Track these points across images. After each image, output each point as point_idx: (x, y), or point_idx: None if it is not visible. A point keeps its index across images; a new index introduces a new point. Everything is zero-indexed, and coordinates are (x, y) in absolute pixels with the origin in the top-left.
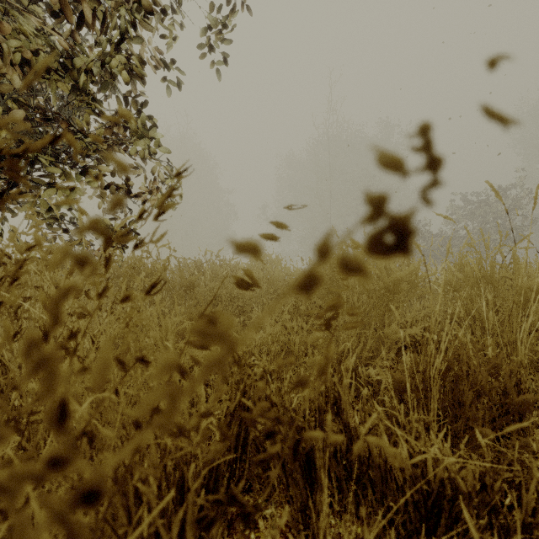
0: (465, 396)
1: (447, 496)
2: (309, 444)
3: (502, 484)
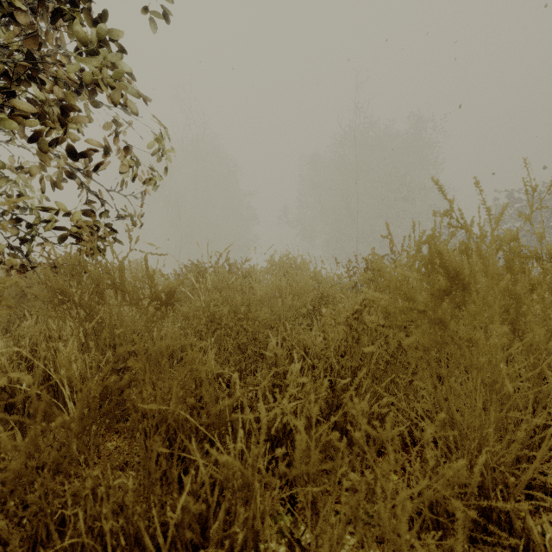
0: None
1: None
2: None
3: None
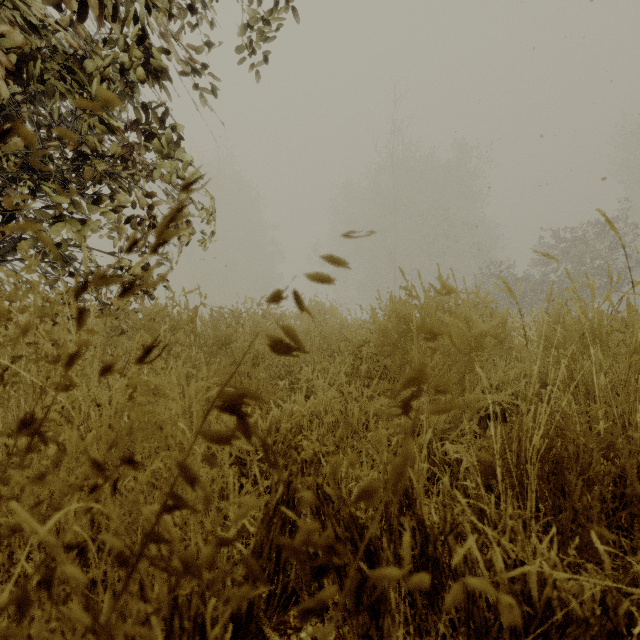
0: (573, 484)
1: (556, 621)
2: (379, 587)
3: (629, 607)
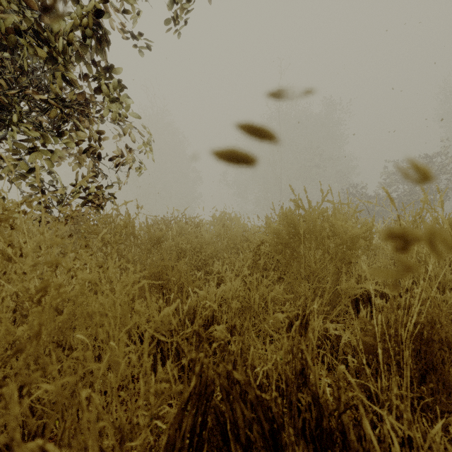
0: (446, 366)
1: None
2: None
3: None
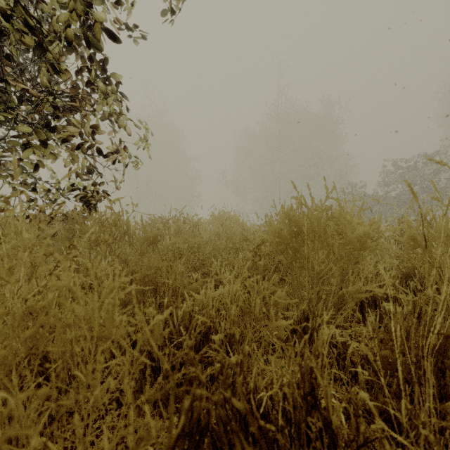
0: None
1: None
2: None
3: None
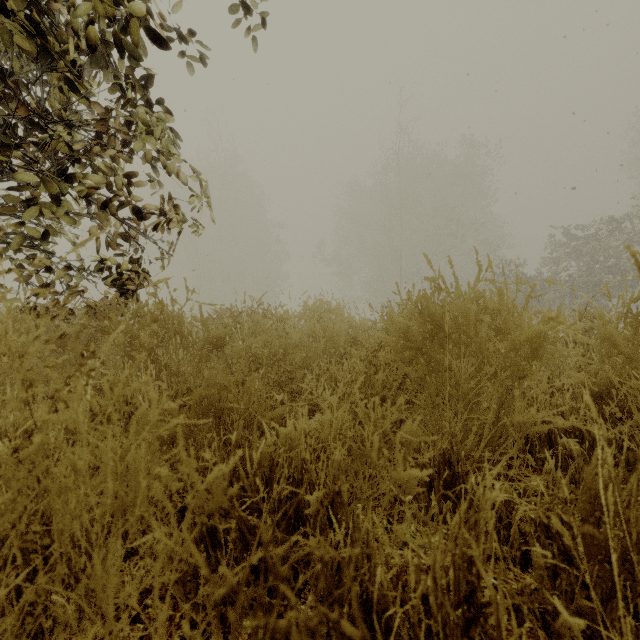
0: None
1: None
2: None
3: None
